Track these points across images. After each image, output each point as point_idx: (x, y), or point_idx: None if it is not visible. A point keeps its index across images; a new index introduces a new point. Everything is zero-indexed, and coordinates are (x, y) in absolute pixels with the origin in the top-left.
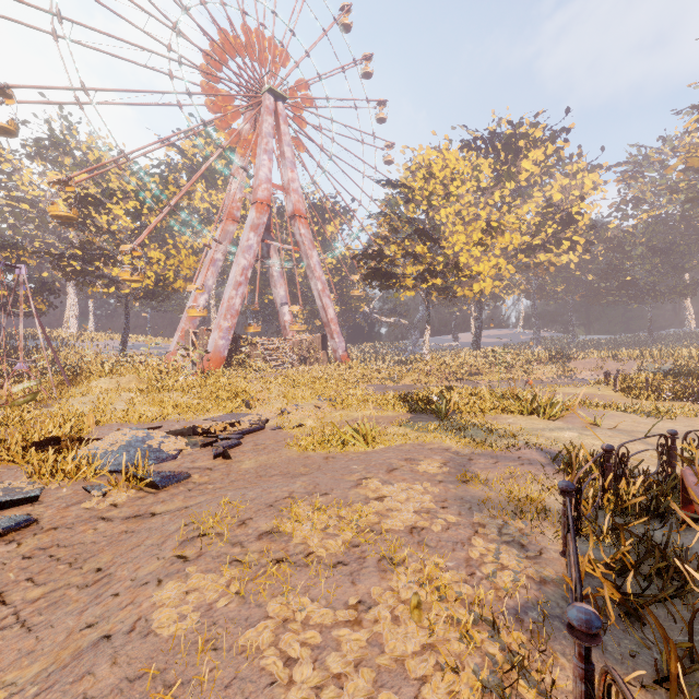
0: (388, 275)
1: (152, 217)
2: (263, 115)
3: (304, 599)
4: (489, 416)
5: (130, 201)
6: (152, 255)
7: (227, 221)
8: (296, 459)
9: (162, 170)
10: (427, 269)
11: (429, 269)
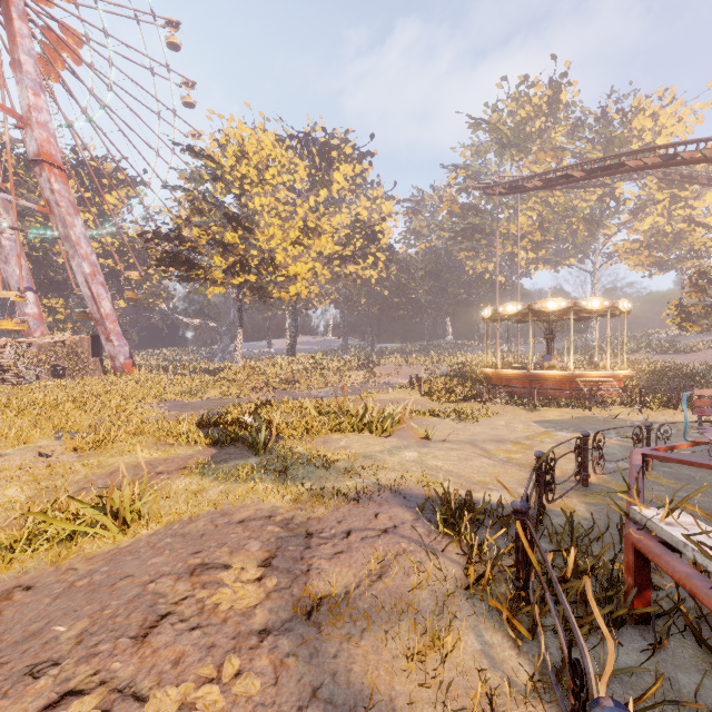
0: (189, 264)
1: None
2: None
3: None
4: (318, 439)
5: None
6: None
7: None
8: None
9: None
10: (239, 261)
11: (242, 262)
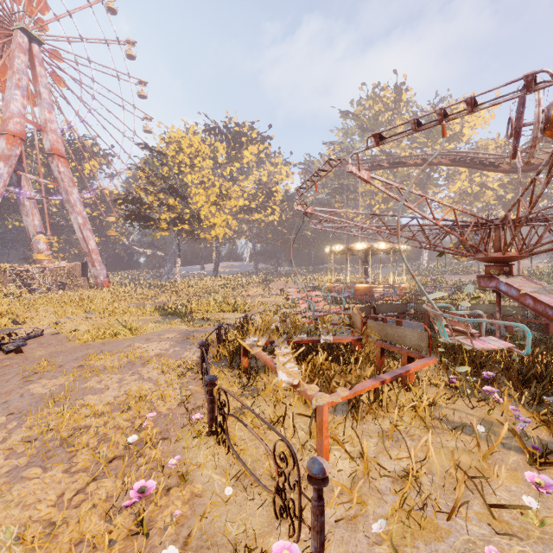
0: (146, 218)
1: None
2: (15, 50)
3: (108, 375)
4: (211, 314)
5: None
6: None
7: None
8: (80, 346)
9: None
10: (178, 217)
11: (179, 217)
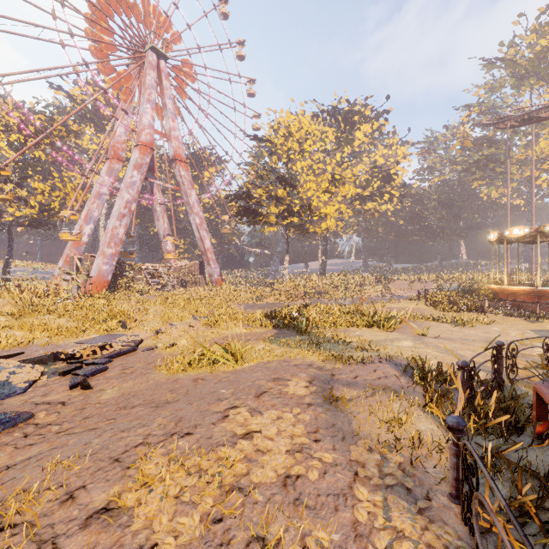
0: (255, 213)
1: (36, 151)
2: (147, 69)
3: None
4: (341, 329)
5: (12, 134)
6: (36, 185)
7: (113, 159)
8: (164, 383)
9: (50, 111)
10: (287, 209)
11: (288, 209)
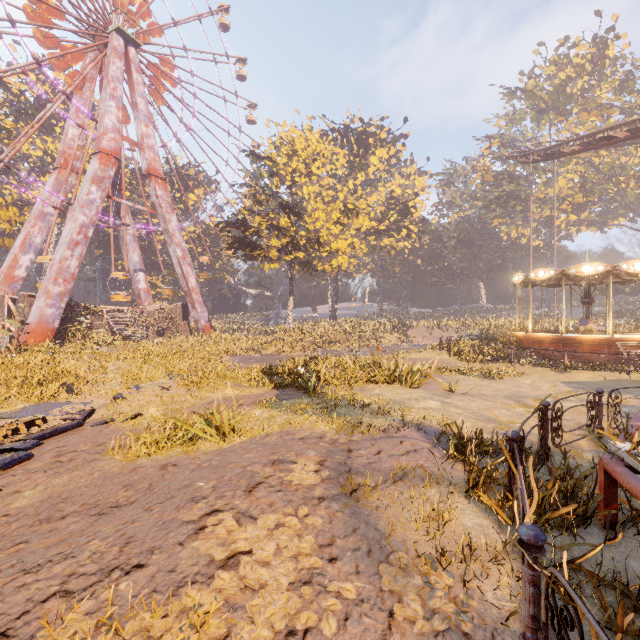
0: (252, 246)
1: None
2: (110, 56)
3: None
4: (356, 387)
5: None
6: None
7: (62, 170)
8: (116, 474)
9: None
10: (291, 242)
11: (293, 242)
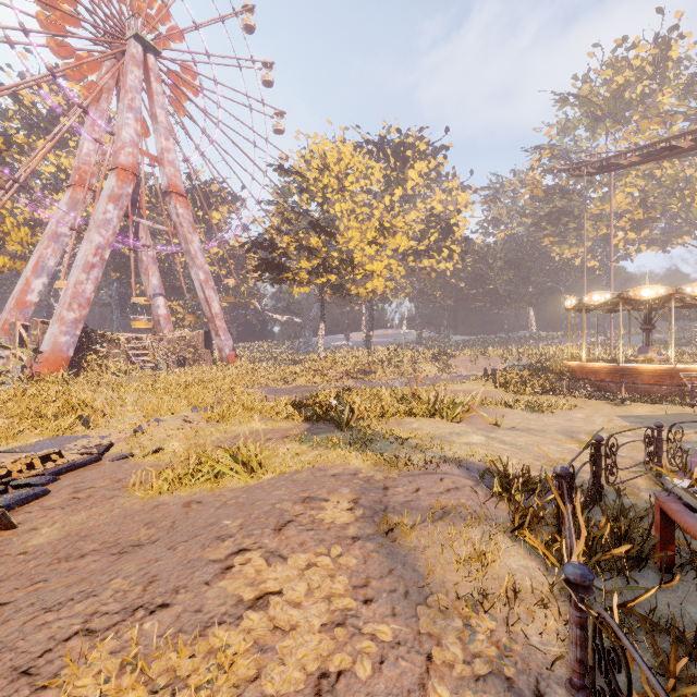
0: (280, 268)
1: None
2: (128, 64)
3: None
4: (393, 421)
5: None
6: None
7: (77, 187)
8: (137, 512)
9: None
10: (322, 263)
11: (324, 264)
